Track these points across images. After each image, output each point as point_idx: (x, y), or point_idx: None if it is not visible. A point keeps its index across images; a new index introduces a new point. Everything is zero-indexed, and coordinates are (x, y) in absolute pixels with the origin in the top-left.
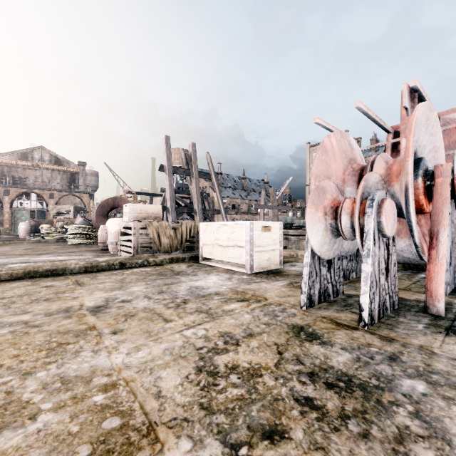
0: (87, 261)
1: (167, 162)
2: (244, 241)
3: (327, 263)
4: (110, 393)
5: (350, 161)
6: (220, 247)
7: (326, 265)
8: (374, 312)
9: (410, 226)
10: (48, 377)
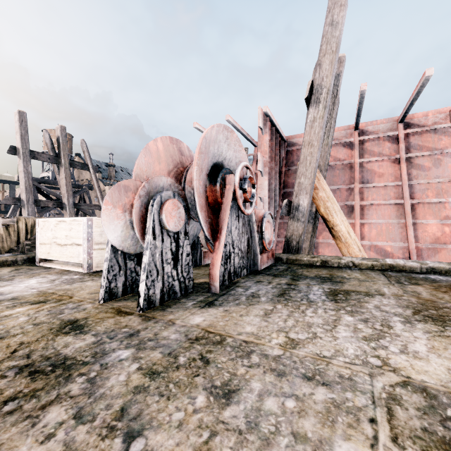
0: None
1: (21, 144)
2: (81, 239)
3: (136, 257)
4: None
5: (177, 165)
6: (58, 246)
7: (135, 259)
8: (154, 297)
9: (200, 223)
10: None
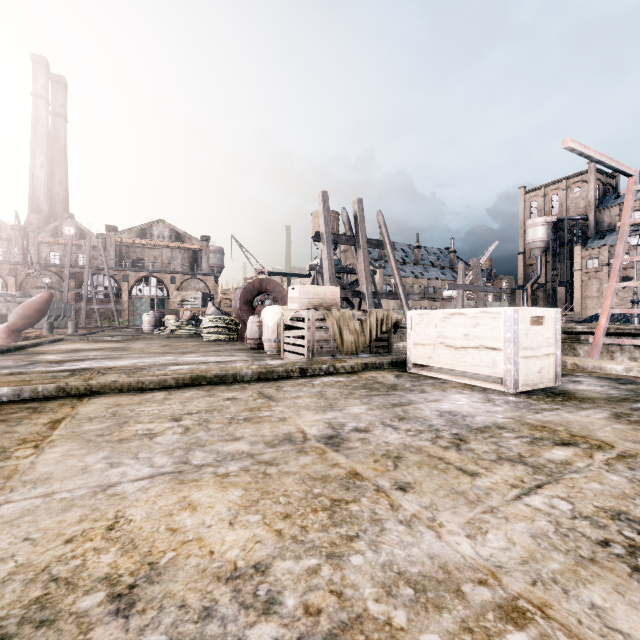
0: (260, 365)
1: (324, 228)
2: (500, 340)
3: None
4: (532, 632)
5: None
6: (449, 349)
7: None
8: None
9: None
10: (376, 571)
